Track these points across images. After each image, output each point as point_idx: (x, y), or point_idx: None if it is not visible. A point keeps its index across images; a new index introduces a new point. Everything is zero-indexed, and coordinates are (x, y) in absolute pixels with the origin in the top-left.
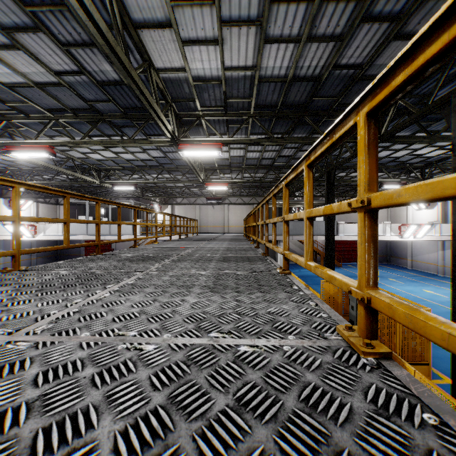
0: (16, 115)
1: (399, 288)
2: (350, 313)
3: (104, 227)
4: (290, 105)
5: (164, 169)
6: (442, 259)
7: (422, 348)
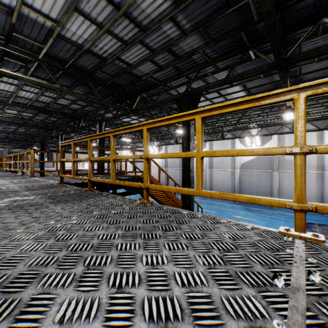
0: None
1: None
2: None
3: None
4: (16, 123)
5: None
6: None
7: None
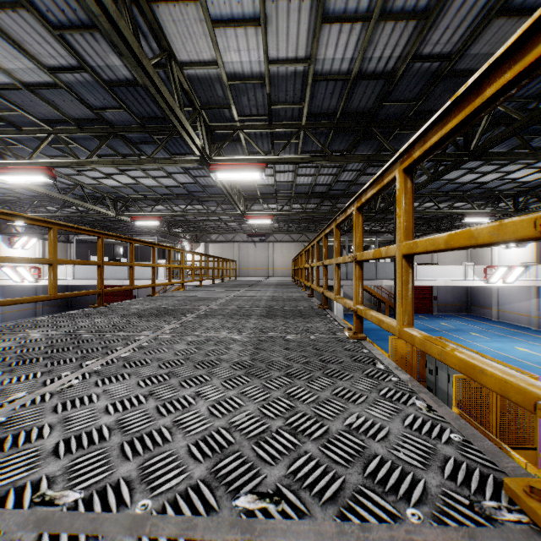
0: (6, 128)
1: (484, 345)
2: (427, 378)
3: (122, 270)
4: (353, 113)
5: (195, 199)
6: (536, 309)
7: (527, 427)
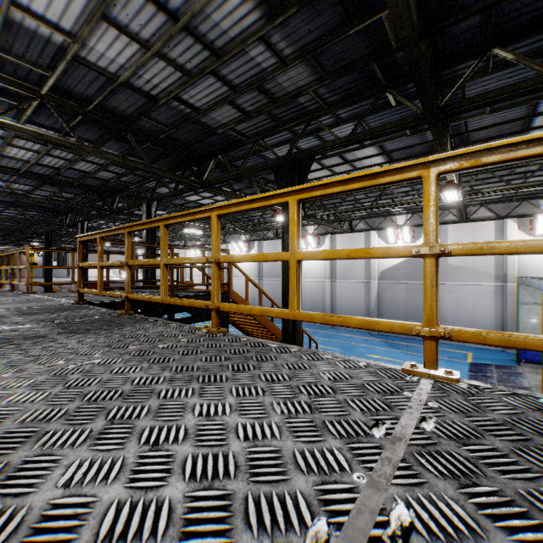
0: None
1: None
2: None
3: None
4: (2, 201)
5: None
6: None
7: None
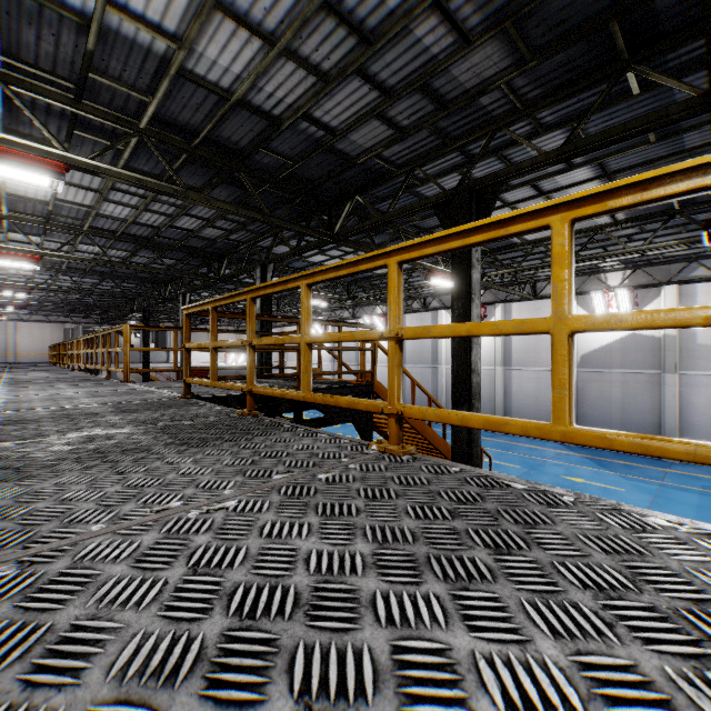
0: None
1: None
2: None
3: None
4: (97, 271)
5: None
6: None
7: None
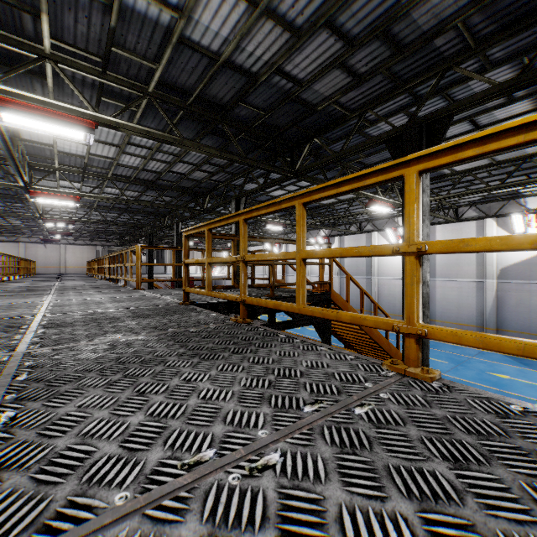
0: None
1: None
2: None
3: None
4: (117, 208)
5: (1, 216)
6: None
7: None
